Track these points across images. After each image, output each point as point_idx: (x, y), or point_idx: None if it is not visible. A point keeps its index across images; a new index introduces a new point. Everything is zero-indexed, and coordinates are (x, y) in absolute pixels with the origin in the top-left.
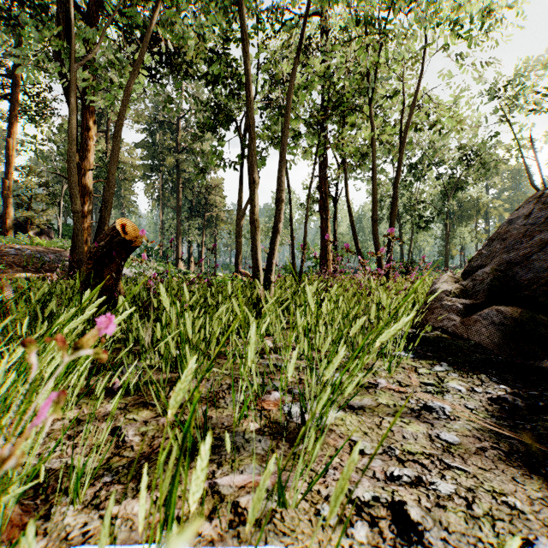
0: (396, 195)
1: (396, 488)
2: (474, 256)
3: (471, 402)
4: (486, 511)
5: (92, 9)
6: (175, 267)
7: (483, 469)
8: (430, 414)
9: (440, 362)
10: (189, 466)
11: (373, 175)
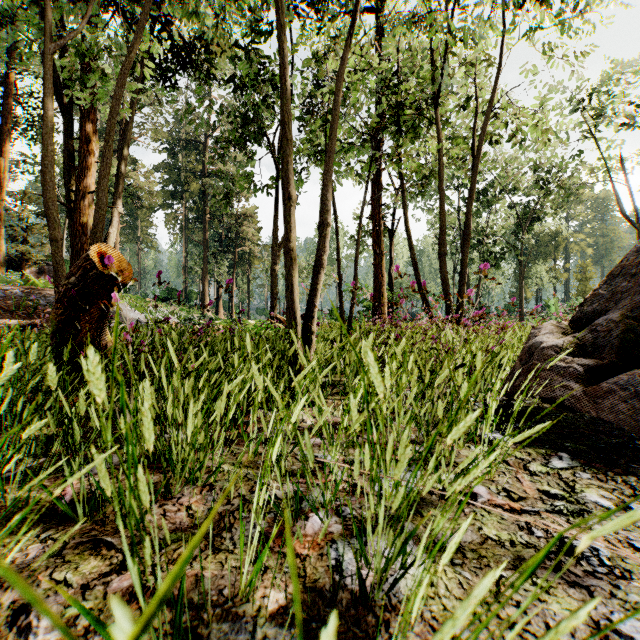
0: (469, 223)
1: None
2: (587, 298)
3: (633, 532)
4: None
5: None
6: (201, 312)
7: None
8: (577, 565)
9: (557, 452)
10: None
11: (441, 198)
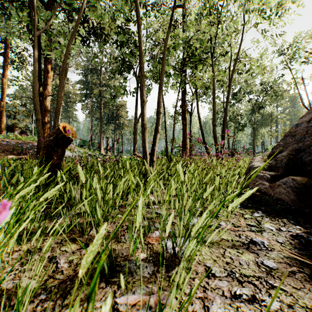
0: (226, 110)
1: (239, 304)
2: (275, 146)
3: (280, 237)
4: None
5: (50, 3)
6: (99, 152)
7: (295, 288)
8: (255, 247)
9: (257, 210)
10: (99, 286)
11: (213, 99)
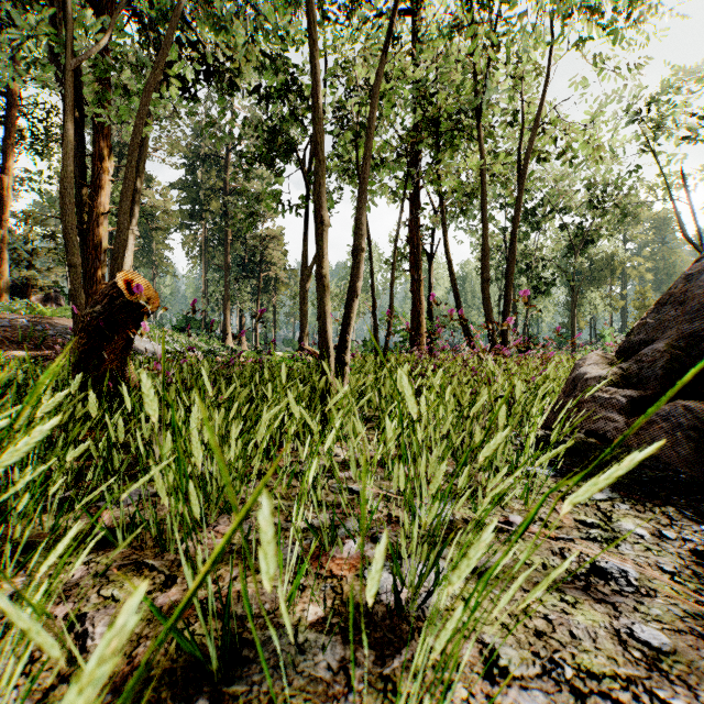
0: (513, 246)
1: None
2: (635, 327)
3: (664, 557)
4: None
5: None
6: (222, 343)
7: None
8: (605, 584)
9: None
10: None
11: (484, 220)
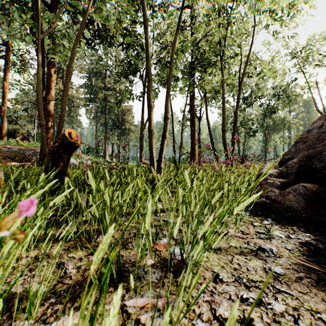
0: (236, 115)
1: (245, 307)
2: (286, 152)
3: (288, 244)
4: (308, 325)
5: (53, 4)
6: (104, 159)
7: (301, 293)
8: (263, 253)
9: (267, 218)
10: (107, 290)
11: (223, 103)
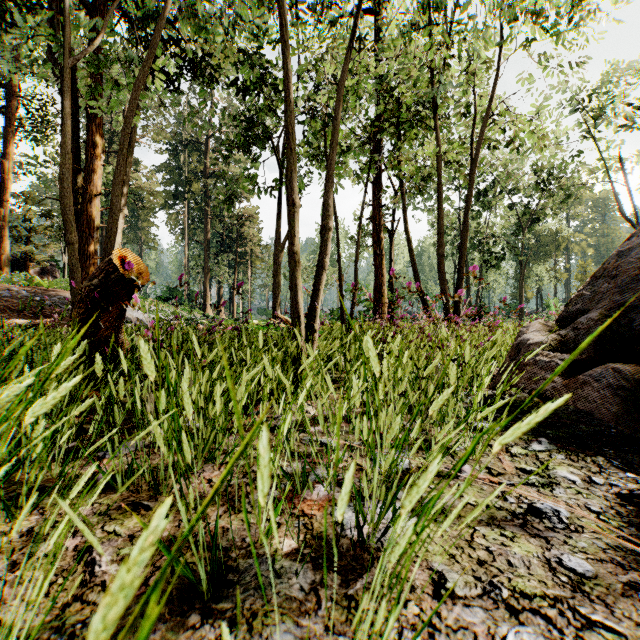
0: (466, 225)
1: None
2: (573, 298)
3: (593, 500)
4: None
5: (99, 2)
6: (203, 312)
7: None
8: (540, 522)
9: (537, 438)
10: (186, 622)
11: (439, 201)
